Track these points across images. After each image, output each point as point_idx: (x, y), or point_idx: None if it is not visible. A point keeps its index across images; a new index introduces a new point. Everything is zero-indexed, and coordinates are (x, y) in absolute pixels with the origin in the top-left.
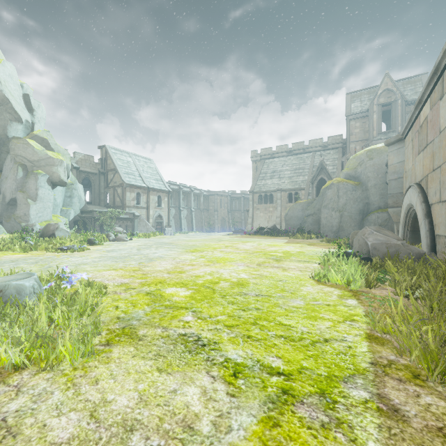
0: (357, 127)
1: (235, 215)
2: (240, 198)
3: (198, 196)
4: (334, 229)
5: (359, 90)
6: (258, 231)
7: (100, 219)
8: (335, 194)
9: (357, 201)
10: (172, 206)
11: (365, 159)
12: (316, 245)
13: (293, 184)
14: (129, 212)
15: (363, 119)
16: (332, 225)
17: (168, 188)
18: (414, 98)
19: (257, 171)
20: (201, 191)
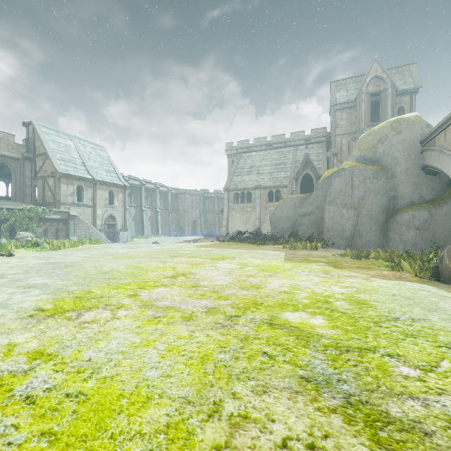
0: (343, 119)
1: (208, 217)
2: (213, 197)
3: (165, 194)
4: (346, 234)
5: (344, 79)
6: (235, 236)
7: (9, 220)
8: (347, 183)
9: (380, 194)
10: (132, 205)
11: (390, 134)
12: (348, 267)
13: (273, 180)
14: (62, 211)
15: (349, 110)
16: (342, 228)
17: (124, 182)
18: (403, 88)
19: (233, 165)
20: (169, 188)
